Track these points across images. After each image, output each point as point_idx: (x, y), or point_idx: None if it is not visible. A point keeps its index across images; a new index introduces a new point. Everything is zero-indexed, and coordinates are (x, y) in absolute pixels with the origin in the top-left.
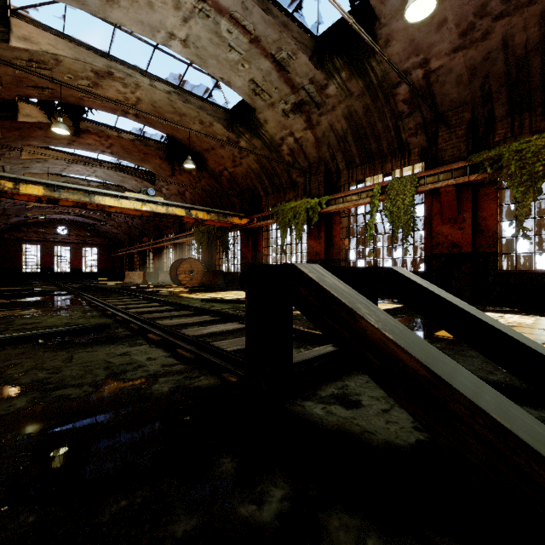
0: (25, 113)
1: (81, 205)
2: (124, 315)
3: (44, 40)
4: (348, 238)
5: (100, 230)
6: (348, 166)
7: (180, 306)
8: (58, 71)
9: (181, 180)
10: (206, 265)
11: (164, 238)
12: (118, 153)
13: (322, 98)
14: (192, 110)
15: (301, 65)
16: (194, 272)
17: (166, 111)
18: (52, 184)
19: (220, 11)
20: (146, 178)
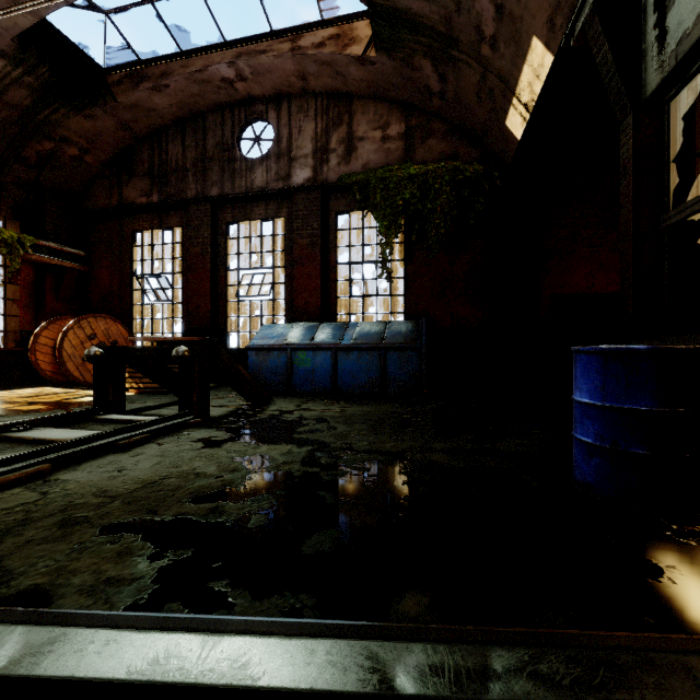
0: None
1: None
2: None
3: None
4: None
5: None
6: None
7: None
8: None
9: None
10: None
11: None
12: None
13: None
14: None
15: None
16: None
17: None
18: None
19: None
20: None
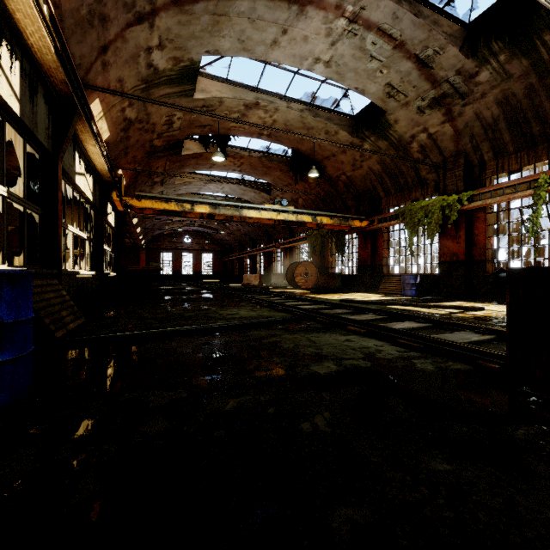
0: (186, 148)
1: (229, 218)
2: (300, 311)
3: (214, 88)
4: (496, 237)
5: (215, 238)
6: (497, 156)
7: (333, 305)
8: (219, 110)
9: (296, 188)
10: (318, 267)
11: (273, 242)
12: (245, 170)
13: (469, 87)
14: (320, 122)
15: (448, 58)
16: (308, 274)
17: (296, 127)
18: (213, 203)
19: (369, 27)
20: (263, 189)
